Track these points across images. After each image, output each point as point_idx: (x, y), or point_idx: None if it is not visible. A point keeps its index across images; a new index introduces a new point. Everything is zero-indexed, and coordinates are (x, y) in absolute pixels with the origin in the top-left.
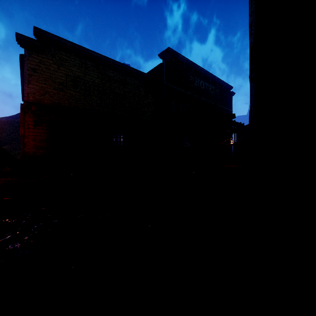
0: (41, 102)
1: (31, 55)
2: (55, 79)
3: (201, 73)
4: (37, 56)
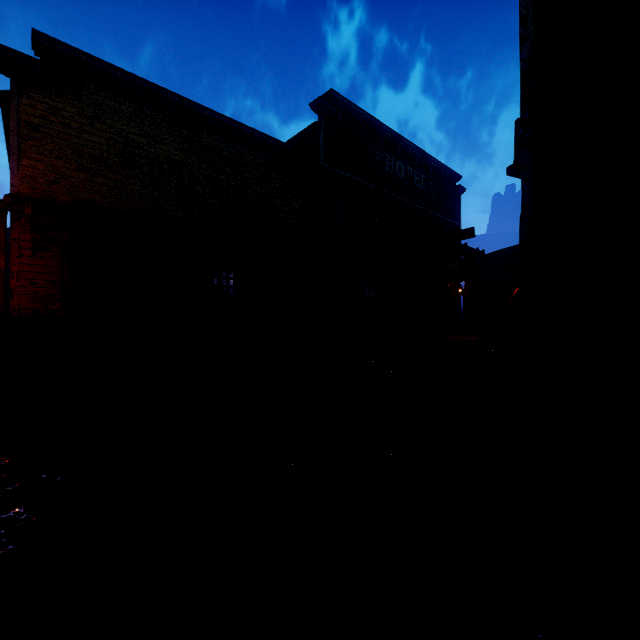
0: (49, 198)
1: (27, 93)
2: (81, 149)
3: (397, 147)
4: (40, 96)
